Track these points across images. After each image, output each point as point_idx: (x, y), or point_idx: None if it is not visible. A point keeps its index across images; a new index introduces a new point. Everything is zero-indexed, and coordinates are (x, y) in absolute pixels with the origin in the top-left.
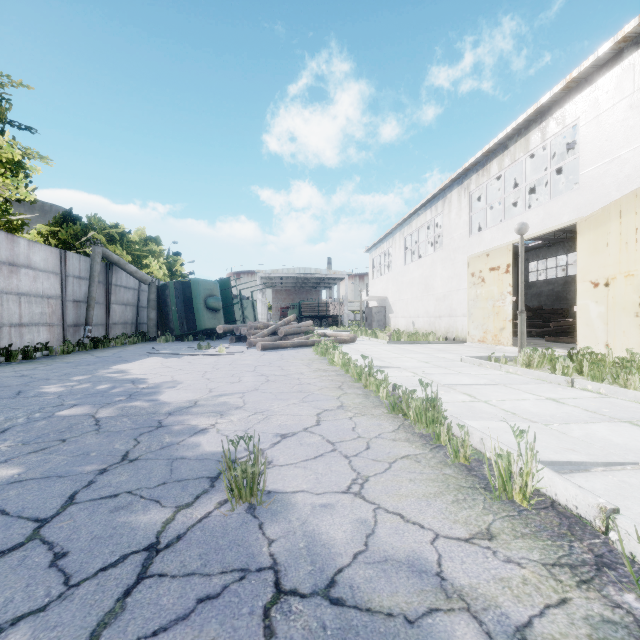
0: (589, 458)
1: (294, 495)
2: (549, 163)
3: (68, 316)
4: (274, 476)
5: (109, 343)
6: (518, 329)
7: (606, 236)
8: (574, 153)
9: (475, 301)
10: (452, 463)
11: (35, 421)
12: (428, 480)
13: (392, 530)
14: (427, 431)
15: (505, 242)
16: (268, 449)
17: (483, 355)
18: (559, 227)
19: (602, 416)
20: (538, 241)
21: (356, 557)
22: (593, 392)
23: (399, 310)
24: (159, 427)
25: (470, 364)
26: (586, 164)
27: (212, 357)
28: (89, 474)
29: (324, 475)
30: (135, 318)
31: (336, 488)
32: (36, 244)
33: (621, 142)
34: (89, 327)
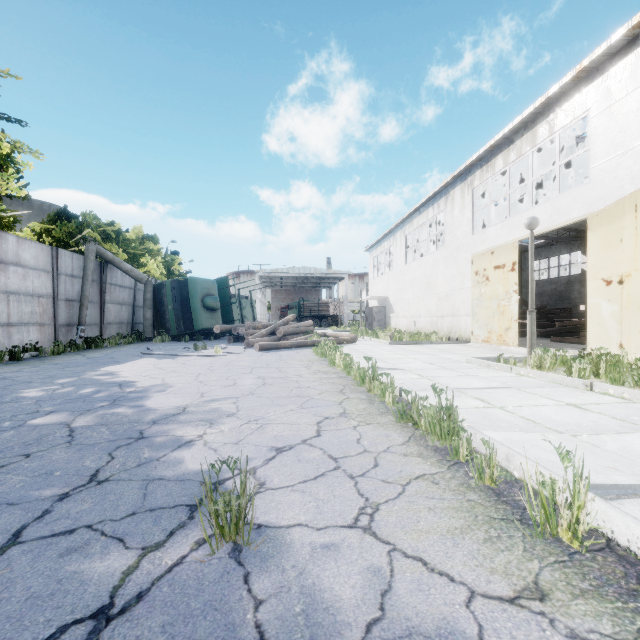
0: (637, 480)
1: (290, 531)
2: (557, 157)
3: (60, 315)
4: (266, 503)
5: (103, 343)
6: (528, 329)
7: (620, 231)
8: (581, 148)
9: (479, 300)
10: (476, 485)
11: (2, 431)
12: (451, 509)
13: (414, 584)
14: (442, 444)
15: (511, 239)
16: (261, 467)
17: (489, 356)
18: (568, 223)
19: (634, 425)
20: (540, 240)
21: (370, 629)
22: (615, 397)
23: (400, 310)
24: (139, 439)
25: (477, 365)
26: (597, 157)
27: (208, 358)
28: (46, 501)
29: (326, 502)
30: (131, 318)
31: (341, 520)
32: (26, 241)
33: (635, 133)
34: (82, 327)
